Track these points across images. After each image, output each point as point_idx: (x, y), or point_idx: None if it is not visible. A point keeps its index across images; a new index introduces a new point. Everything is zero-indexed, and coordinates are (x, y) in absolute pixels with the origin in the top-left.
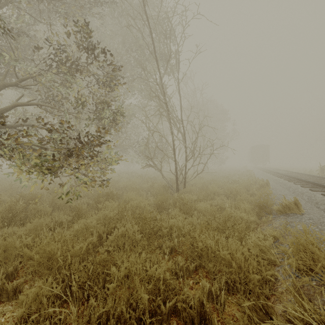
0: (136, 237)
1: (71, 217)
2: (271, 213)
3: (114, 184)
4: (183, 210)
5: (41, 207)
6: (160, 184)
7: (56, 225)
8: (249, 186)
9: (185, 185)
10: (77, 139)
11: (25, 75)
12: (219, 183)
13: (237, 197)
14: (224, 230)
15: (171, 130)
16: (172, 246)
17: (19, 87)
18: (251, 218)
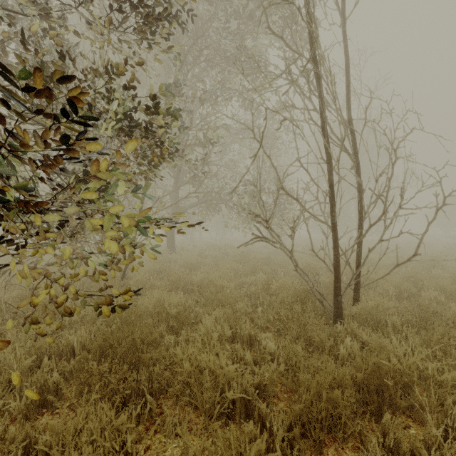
0: None
1: None
2: None
3: (181, 276)
4: None
5: None
6: (287, 287)
7: None
8: None
9: (358, 291)
10: None
11: None
12: (448, 286)
13: None
14: None
15: (325, 138)
16: None
17: None
18: None
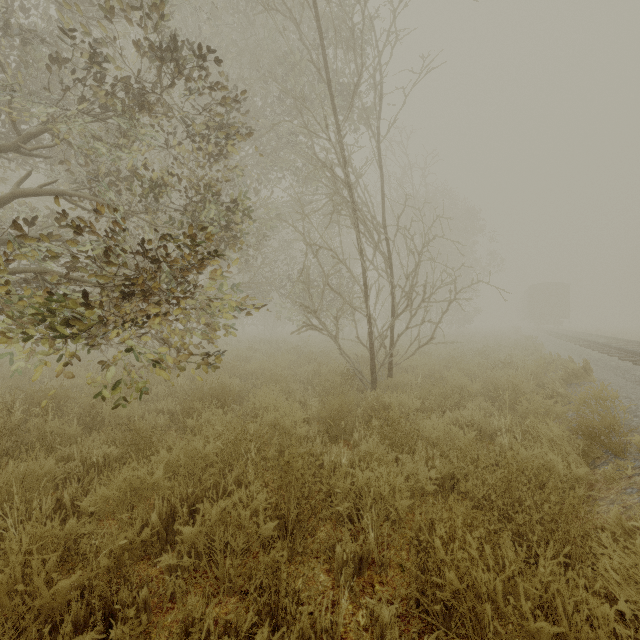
0: (261, 528)
1: (120, 449)
2: (626, 454)
3: (235, 366)
4: (389, 438)
5: (52, 424)
6: (334, 368)
7: (81, 471)
8: (541, 374)
9: (391, 370)
10: (136, 266)
11: (36, 129)
12: (469, 367)
13: (521, 404)
14: (512, 514)
15: (359, 247)
16: (363, 552)
17: (23, 154)
18: (578, 471)
